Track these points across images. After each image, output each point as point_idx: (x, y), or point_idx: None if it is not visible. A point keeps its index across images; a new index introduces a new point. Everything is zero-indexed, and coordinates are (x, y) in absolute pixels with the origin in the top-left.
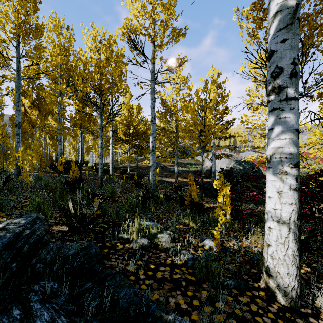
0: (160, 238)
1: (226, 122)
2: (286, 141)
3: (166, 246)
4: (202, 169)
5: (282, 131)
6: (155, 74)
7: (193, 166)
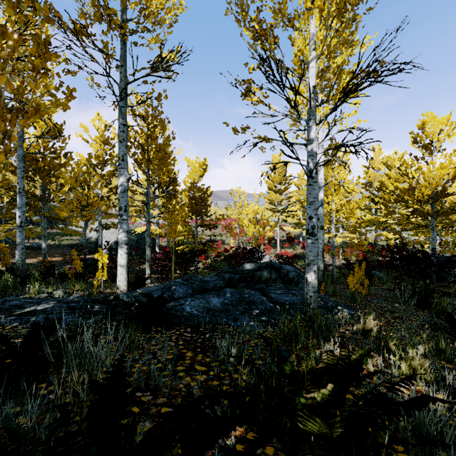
0: (55, 294)
1: (116, 187)
2: (123, 235)
3: (61, 296)
4: (84, 244)
5: (122, 231)
6: (24, 139)
7: (67, 238)
